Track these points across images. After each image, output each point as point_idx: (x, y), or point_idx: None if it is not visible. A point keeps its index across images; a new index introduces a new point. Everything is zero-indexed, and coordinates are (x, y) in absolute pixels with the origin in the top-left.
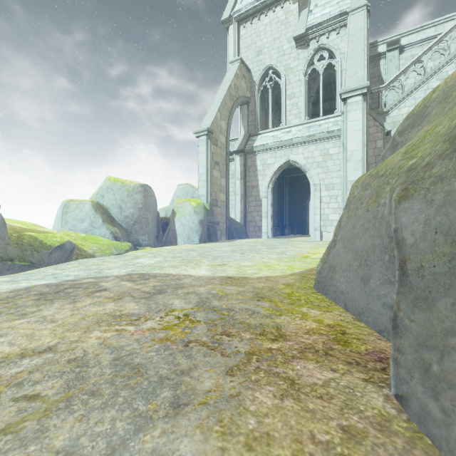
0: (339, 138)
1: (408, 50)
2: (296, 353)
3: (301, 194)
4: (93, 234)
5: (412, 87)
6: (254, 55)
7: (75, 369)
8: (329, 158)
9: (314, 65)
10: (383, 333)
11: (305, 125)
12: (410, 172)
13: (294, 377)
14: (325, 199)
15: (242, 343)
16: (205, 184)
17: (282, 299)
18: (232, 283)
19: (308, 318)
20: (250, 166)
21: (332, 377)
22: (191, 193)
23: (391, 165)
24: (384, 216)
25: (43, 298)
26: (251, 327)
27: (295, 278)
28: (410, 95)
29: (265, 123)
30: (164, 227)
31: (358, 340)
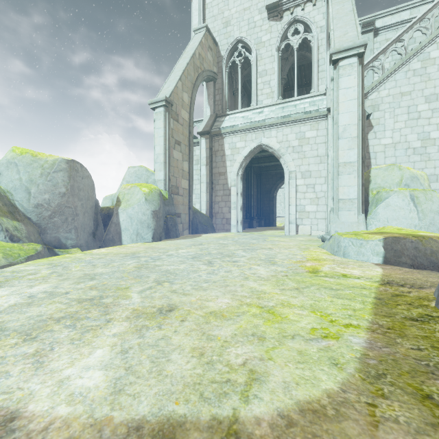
0: (317, 120)
1: (383, 33)
2: None
3: (269, 185)
4: None
5: (392, 68)
6: (222, 27)
7: None
8: (306, 142)
9: (288, 40)
10: None
11: (278, 105)
12: None
13: None
14: (302, 188)
15: None
16: (163, 167)
17: None
18: None
19: None
20: (217, 150)
21: None
22: (145, 177)
23: None
24: None
25: None
26: None
27: (416, 424)
28: (390, 76)
29: (233, 106)
30: (106, 220)
31: None
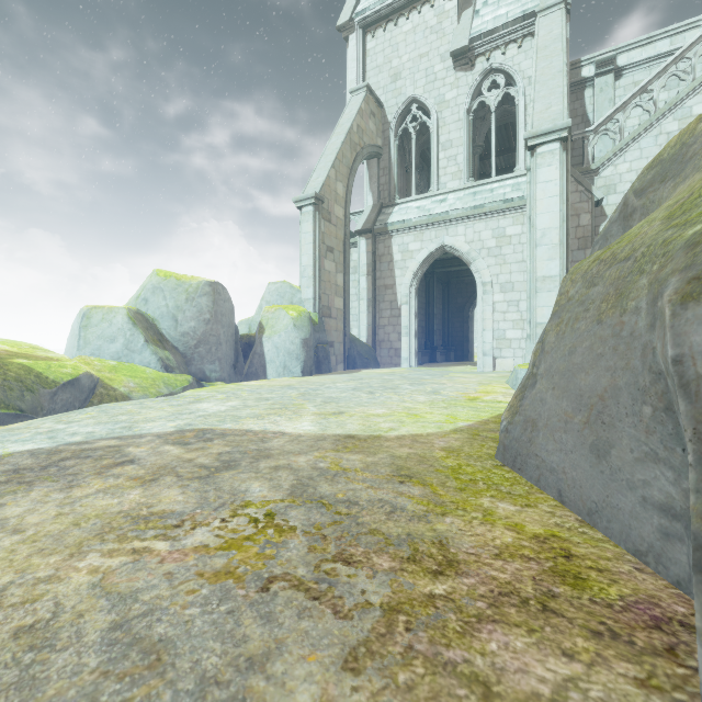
0: (522, 211)
1: (629, 74)
2: (483, 608)
3: (461, 299)
4: (130, 362)
5: (635, 132)
6: (389, 81)
7: (24, 656)
8: (506, 242)
9: (483, 97)
10: (646, 556)
11: (468, 190)
12: (696, 248)
13: (489, 677)
14: (501, 307)
15: (375, 583)
16: (311, 283)
17: (443, 480)
18: (355, 447)
19: (495, 520)
20: (382, 254)
21: (569, 676)
22: (289, 296)
23: (643, 240)
24: (637, 332)
25: (17, 479)
26: (392, 542)
27: (461, 437)
28: (632, 143)
29: (405, 188)
30: (247, 350)
31: (600, 574)
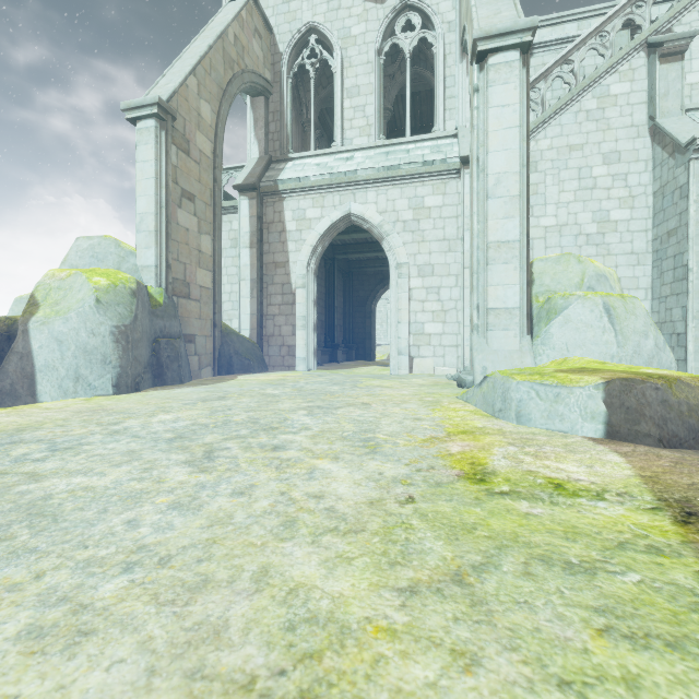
0: (443, 178)
1: (539, 54)
2: None
3: (364, 292)
4: None
5: (557, 104)
6: (280, 0)
7: None
8: (425, 215)
9: (396, 38)
10: None
11: (379, 149)
12: None
13: None
14: (419, 294)
15: None
16: (153, 241)
17: None
18: None
19: None
20: (271, 221)
21: None
22: (113, 260)
23: None
24: None
25: None
26: None
27: None
28: (553, 117)
29: (302, 150)
30: (3, 347)
31: None
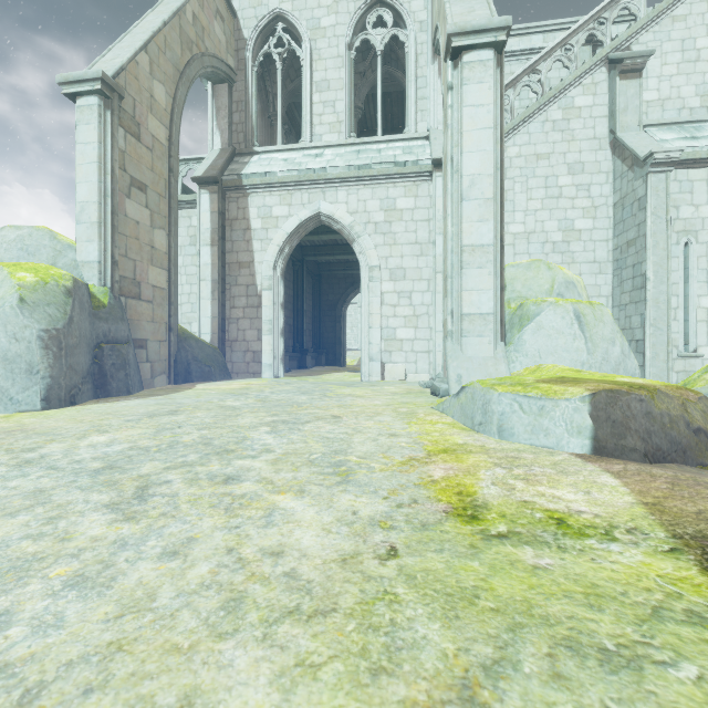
0: (415, 180)
1: (507, 62)
2: None
3: (334, 296)
4: None
5: (526, 113)
6: None
7: None
8: (397, 217)
9: (367, 34)
10: None
11: (350, 147)
12: None
13: None
14: (390, 298)
15: None
16: (96, 233)
17: None
18: None
19: None
20: (235, 218)
21: None
22: (48, 254)
23: None
24: None
25: None
26: None
27: None
28: (521, 125)
29: (269, 144)
30: None
31: None
